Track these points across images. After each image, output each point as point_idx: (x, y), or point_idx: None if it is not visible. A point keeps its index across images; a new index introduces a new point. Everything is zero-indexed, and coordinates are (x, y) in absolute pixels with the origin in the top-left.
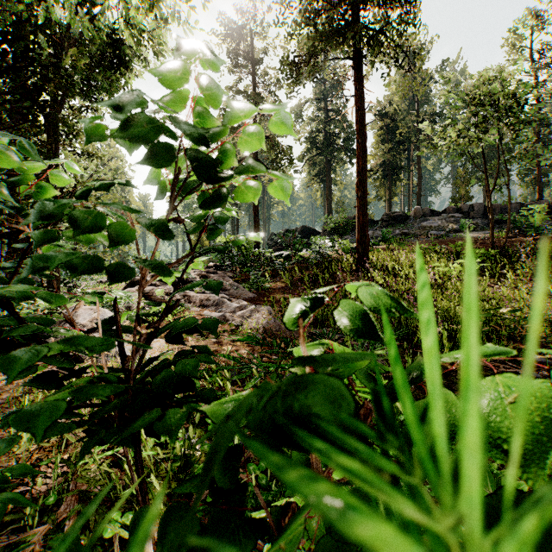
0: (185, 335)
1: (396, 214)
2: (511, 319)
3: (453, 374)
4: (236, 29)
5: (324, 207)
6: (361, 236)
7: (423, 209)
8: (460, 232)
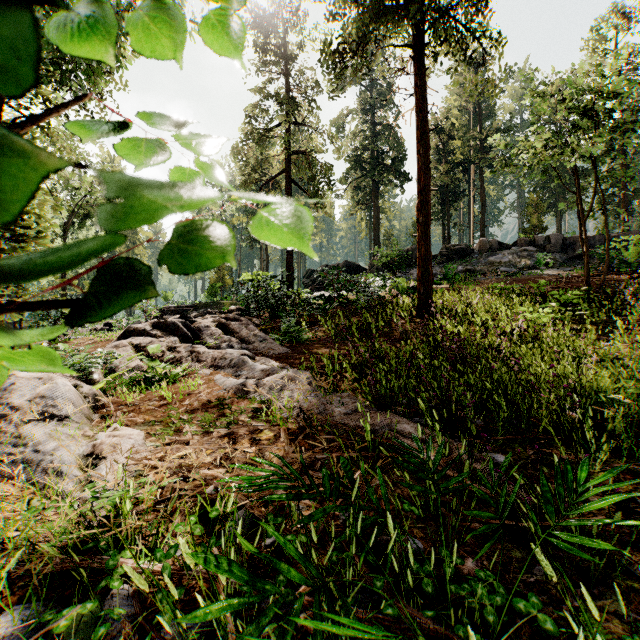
0: (178, 422)
1: (457, 247)
2: None
3: (635, 510)
4: (265, 18)
5: (370, 239)
6: (423, 273)
7: (490, 241)
8: (535, 269)
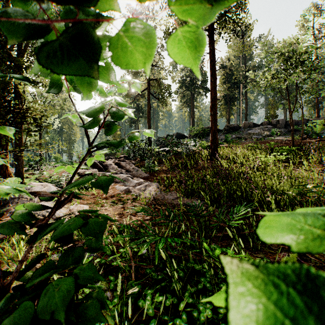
0: (102, 202)
1: (233, 125)
2: (315, 192)
3: None
4: (137, 14)
5: (190, 121)
6: (213, 139)
7: (249, 122)
8: (271, 136)
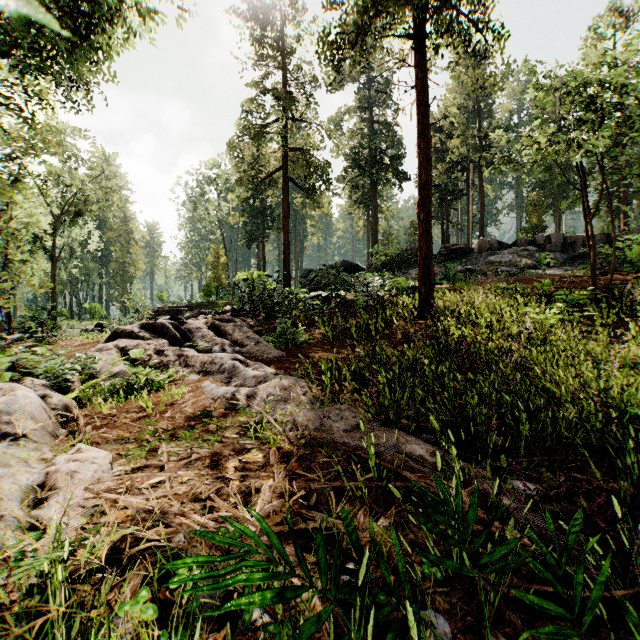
0: (154, 441)
1: (457, 246)
2: None
3: None
4: (261, 12)
5: (368, 239)
6: (425, 272)
7: (490, 240)
8: (536, 268)
